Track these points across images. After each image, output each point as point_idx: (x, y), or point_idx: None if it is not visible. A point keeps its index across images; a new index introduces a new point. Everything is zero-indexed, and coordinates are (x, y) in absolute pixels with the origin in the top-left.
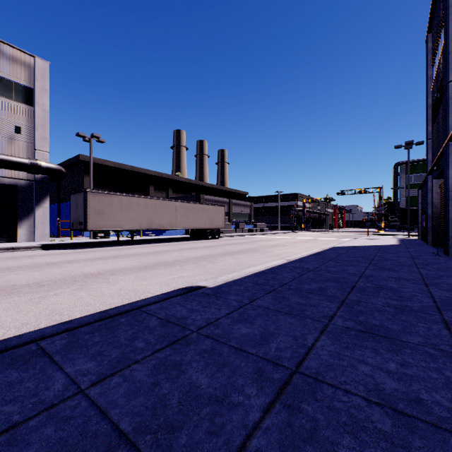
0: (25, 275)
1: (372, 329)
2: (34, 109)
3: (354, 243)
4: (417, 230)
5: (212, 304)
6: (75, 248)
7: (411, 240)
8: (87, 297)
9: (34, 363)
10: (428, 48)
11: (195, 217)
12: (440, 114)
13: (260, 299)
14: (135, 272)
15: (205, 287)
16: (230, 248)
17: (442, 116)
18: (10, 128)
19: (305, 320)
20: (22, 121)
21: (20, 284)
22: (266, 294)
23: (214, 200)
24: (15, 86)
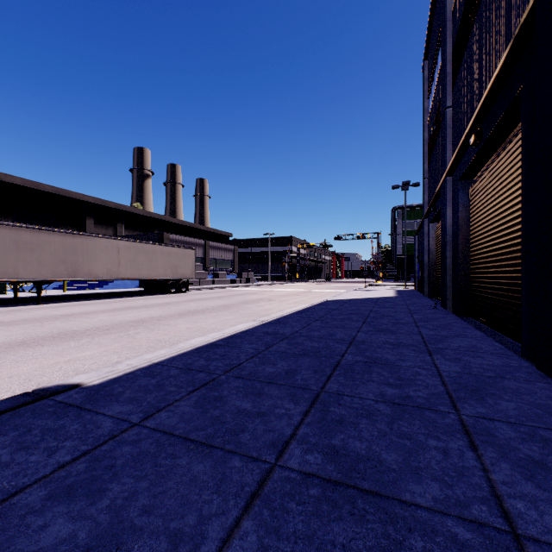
0: None
1: (353, 471)
2: None
3: (350, 295)
4: (413, 280)
5: (48, 437)
6: None
7: (408, 291)
8: None
9: None
10: (424, 76)
11: (150, 263)
12: (437, 149)
13: (170, 409)
14: None
15: (78, 387)
16: (194, 306)
17: (439, 150)
18: None
19: (229, 464)
20: None
21: None
22: (190, 392)
23: (184, 242)
24: None
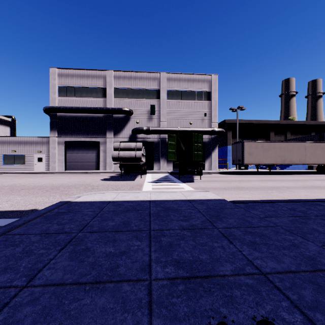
0: (238, 184)
1: None
2: (211, 102)
3: None
4: None
5: None
6: (235, 174)
7: None
8: (291, 195)
9: (323, 206)
10: None
11: (324, 155)
12: None
13: None
14: (302, 189)
15: None
16: None
17: None
18: (202, 114)
19: None
20: (206, 109)
21: (244, 187)
22: None
23: None
24: (203, 93)
